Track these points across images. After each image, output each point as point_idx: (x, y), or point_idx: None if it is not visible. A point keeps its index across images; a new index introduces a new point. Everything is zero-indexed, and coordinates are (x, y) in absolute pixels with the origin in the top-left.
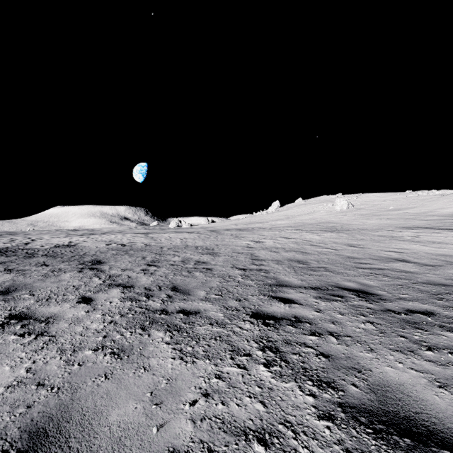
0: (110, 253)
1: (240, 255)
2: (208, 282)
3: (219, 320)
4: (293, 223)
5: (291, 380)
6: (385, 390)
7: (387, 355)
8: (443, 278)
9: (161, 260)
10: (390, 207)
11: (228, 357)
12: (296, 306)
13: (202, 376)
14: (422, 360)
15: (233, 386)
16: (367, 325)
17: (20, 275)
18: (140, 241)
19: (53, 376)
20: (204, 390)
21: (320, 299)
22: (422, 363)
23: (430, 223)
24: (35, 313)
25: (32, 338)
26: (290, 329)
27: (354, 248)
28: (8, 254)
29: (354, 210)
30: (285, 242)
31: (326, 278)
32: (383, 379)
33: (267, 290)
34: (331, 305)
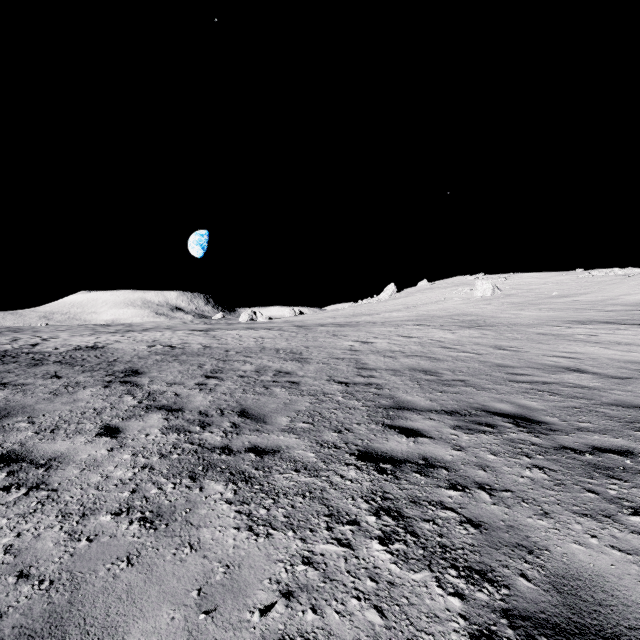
0: (153, 358)
1: (340, 361)
2: (293, 402)
3: (309, 464)
4: (415, 315)
5: (423, 567)
6: (575, 585)
7: (571, 523)
8: (639, 397)
9: (226, 370)
10: (553, 293)
11: (324, 527)
12: (425, 440)
13: (281, 561)
14: (626, 532)
15: (331, 578)
16: (534, 473)
17: (19, 392)
18: (197, 342)
19: (45, 561)
20: (284, 585)
21: (461, 430)
22: (628, 537)
23: (612, 315)
24: (31, 452)
25: (21, 494)
26: (418, 479)
27: (504, 352)
28: (6, 360)
29: (501, 297)
30: (405, 343)
31: (467, 397)
32: (569, 566)
33: (381, 415)
34: (477, 439)
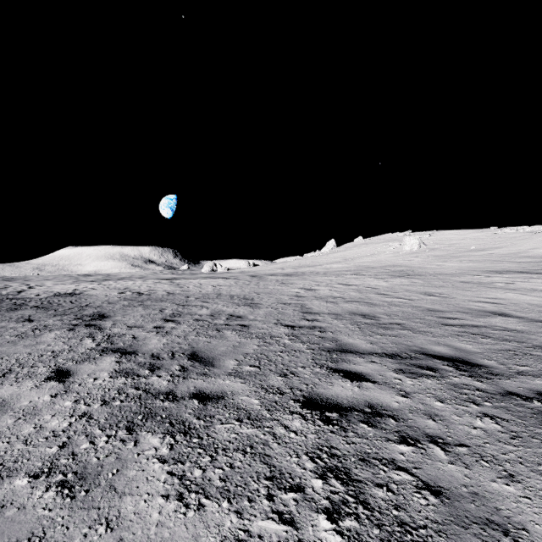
0: (121, 303)
1: (287, 306)
2: (242, 345)
3: (253, 413)
4: (352, 266)
5: None
6: None
7: None
8: None
9: (184, 314)
10: (471, 247)
11: (263, 495)
12: (370, 385)
13: None
14: None
15: None
16: (486, 423)
17: None
18: (162, 289)
19: None
20: None
21: (404, 374)
22: None
23: (524, 266)
24: None
25: None
26: (365, 430)
27: (433, 298)
28: None
29: (427, 251)
30: (344, 290)
31: (405, 340)
32: None
33: (325, 358)
34: (421, 384)
